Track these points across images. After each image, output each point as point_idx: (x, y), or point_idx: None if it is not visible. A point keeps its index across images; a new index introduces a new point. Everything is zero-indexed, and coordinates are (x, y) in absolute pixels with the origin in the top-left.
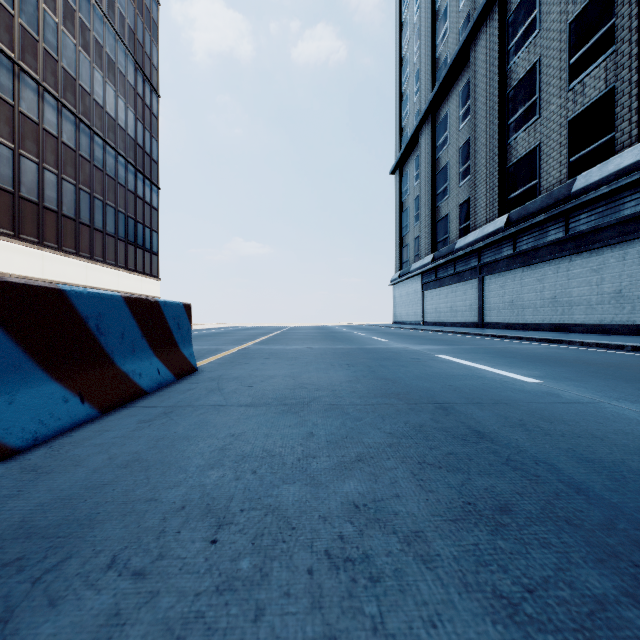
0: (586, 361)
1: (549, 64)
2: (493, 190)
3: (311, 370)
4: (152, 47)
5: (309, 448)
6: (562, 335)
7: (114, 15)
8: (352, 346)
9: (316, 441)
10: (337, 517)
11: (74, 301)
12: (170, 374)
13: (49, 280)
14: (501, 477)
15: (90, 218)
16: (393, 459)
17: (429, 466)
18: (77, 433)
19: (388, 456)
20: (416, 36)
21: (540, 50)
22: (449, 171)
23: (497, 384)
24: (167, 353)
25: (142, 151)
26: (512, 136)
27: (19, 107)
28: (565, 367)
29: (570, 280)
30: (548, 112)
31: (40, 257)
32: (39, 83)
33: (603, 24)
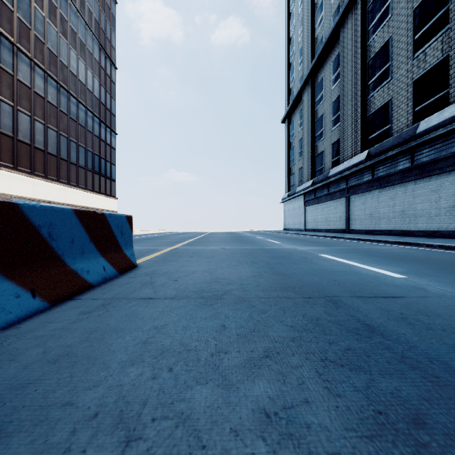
0: (435, 259)
1: (399, 40)
2: (357, 133)
3: (224, 266)
4: (111, 33)
5: (221, 342)
6: (410, 239)
7: (84, 11)
8: (255, 247)
9: (227, 334)
10: (249, 431)
11: (27, 213)
12: (114, 270)
13: (38, 199)
14: (402, 378)
15: (67, 155)
16: (297, 355)
17: (332, 364)
18: (25, 324)
19: (292, 352)
20: (300, 23)
21: (392, 30)
22: (324, 120)
23: (372, 279)
24: (112, 254)
25: (104, 107)
26: (371, 93)
27: (17, 76)
28: (421, 264)
29: (415, 198)
30: (398, 75)
31: (32, 183)
32: (31, 59)
33: (440, 9)
